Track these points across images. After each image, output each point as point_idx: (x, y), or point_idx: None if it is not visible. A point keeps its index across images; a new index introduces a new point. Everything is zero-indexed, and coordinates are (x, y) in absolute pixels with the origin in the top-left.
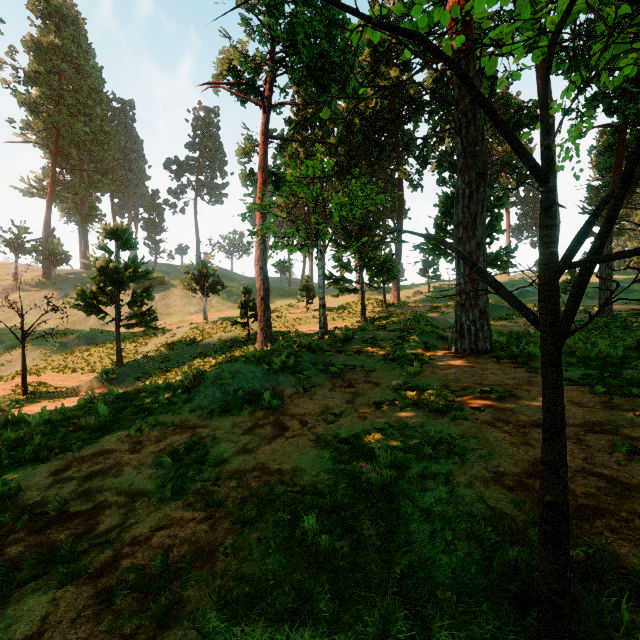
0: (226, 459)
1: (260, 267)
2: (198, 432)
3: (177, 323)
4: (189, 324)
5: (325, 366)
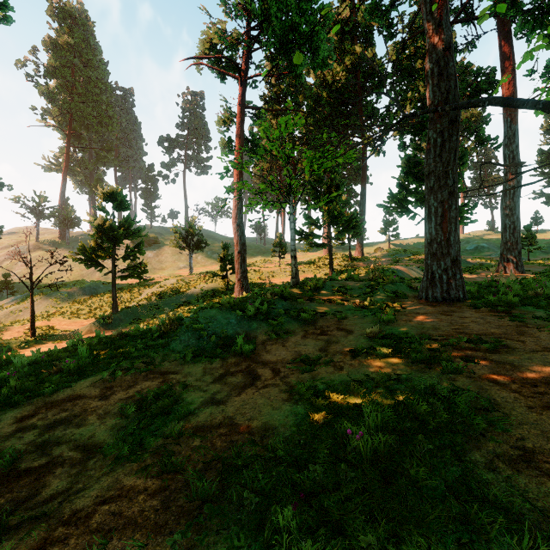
0: (193, 411)
1: (237, 224)
2: (169, 378)
3: (167, 276)
4: (176, 276)
5: (297, 313)
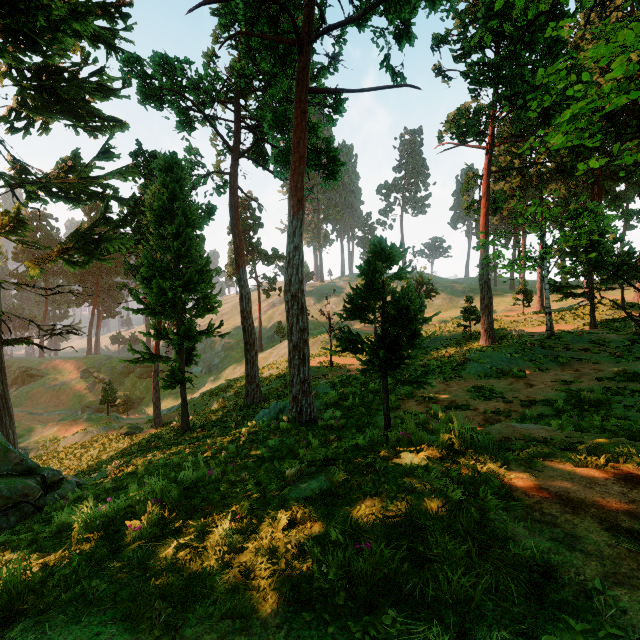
0: (503, 392)
1: (483, 280)
2: (477, 383)
3: None
4: None
5: (554, 358)
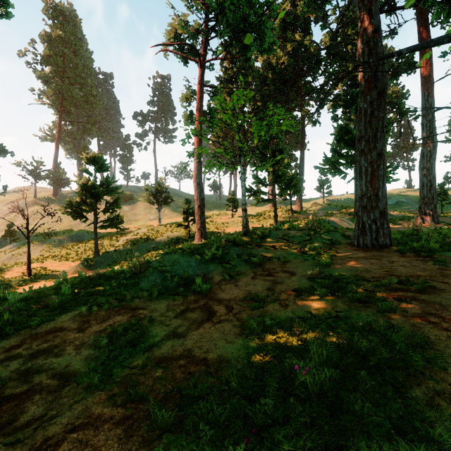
0: (156, 343)
1: (197, 183)
2: (137, 313)
3: (140, 226)
4: (147, 226)
5: (247, 257)
